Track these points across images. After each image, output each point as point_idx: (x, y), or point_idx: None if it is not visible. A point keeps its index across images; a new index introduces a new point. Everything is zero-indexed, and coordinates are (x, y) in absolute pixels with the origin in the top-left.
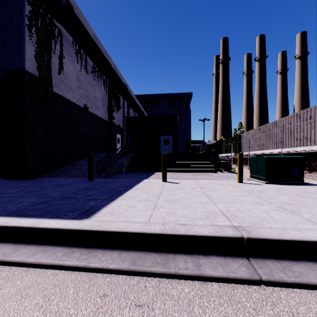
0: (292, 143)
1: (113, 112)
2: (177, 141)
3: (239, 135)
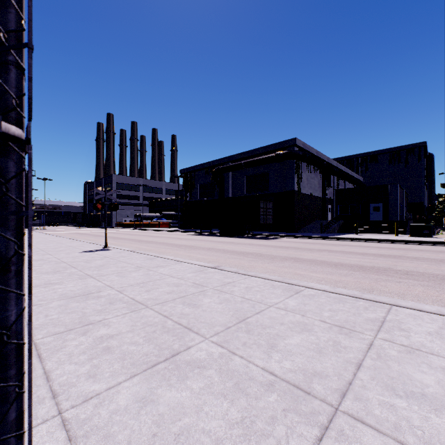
0: None
1: (325, 190)
2: (388, 208)
3: None
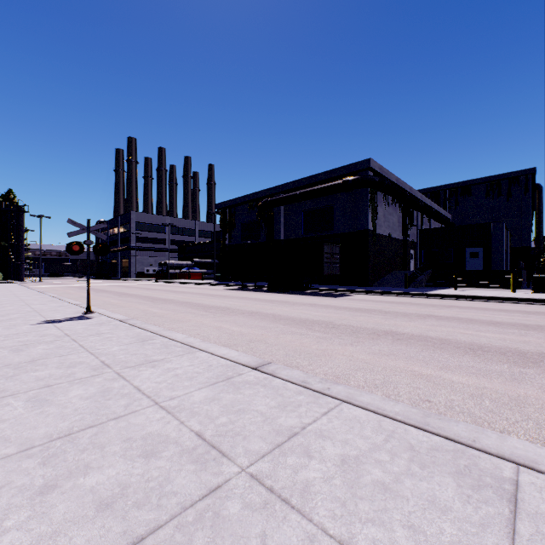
0: None
1: (407, 230)
2: (490, 254)
3: None
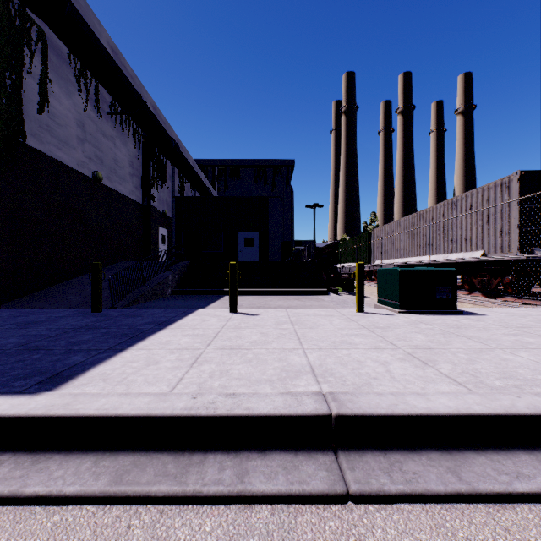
0: (446, 247)
1: (151, 188)
2: (267, 241)
3: (369, 233)
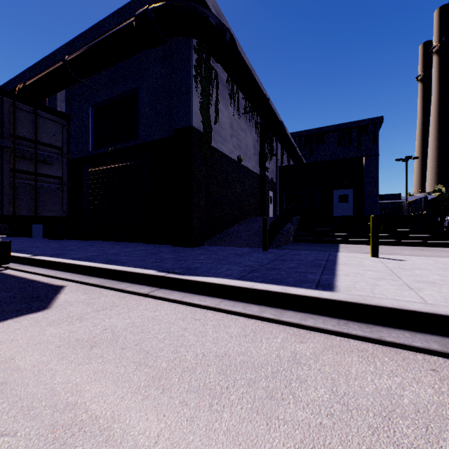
0: None
1: (265, 162)
2: (362, 197)
3: None
